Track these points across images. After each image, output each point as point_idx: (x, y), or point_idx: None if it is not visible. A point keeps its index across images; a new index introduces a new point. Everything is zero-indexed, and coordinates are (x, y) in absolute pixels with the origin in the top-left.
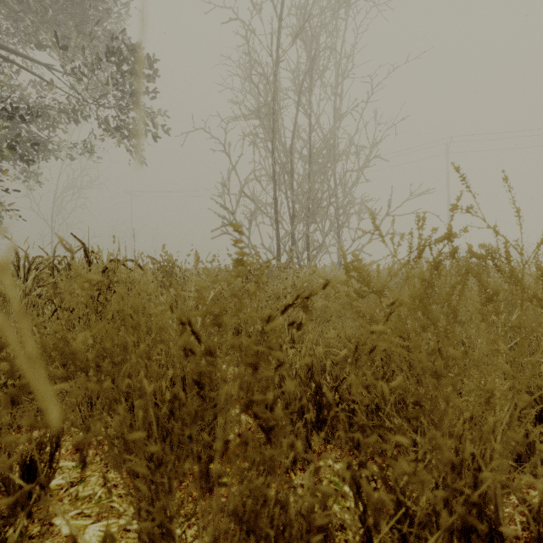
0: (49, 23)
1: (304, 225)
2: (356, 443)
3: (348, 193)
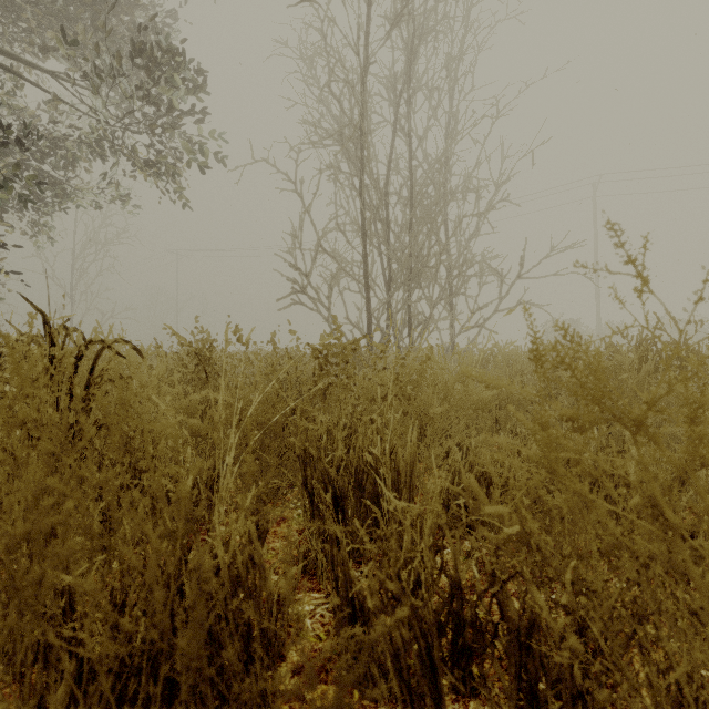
0: (57, 17)
1: (404, 291)
2: (531, 708)
3: (464, 249)
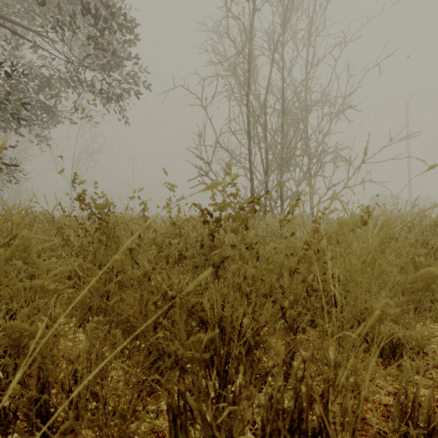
0: None
1: (278, 173)
2: None
3: (320, 144)
